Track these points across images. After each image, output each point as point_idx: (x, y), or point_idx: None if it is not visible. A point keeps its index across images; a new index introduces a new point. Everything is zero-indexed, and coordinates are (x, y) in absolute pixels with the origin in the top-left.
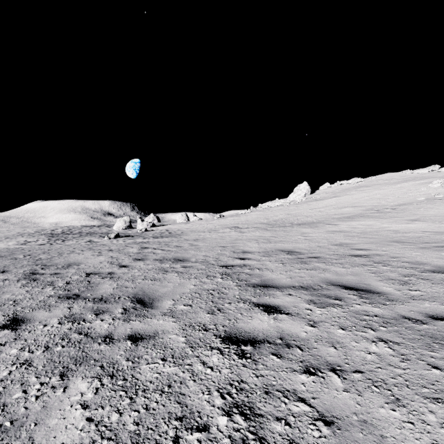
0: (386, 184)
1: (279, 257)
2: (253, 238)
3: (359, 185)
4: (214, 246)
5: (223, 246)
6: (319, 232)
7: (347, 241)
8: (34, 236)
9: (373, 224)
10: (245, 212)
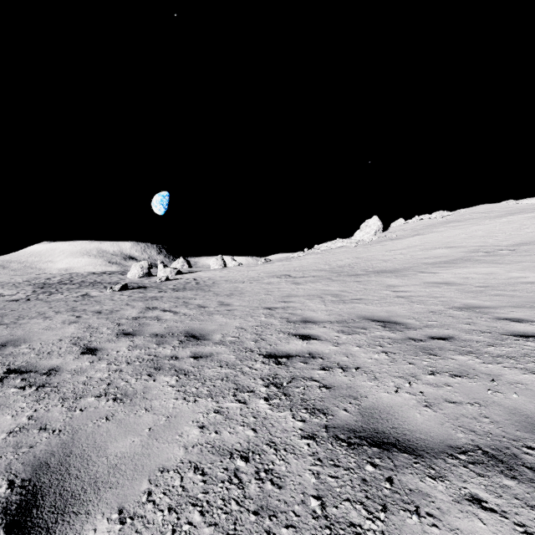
0: (484, 218)
1: (372, 334)
2: (314, 293)
3: (447, 220)
4: (255, 307)
5: (269, 308)
6: (414, 285)
7: (475, 302)
8: (17, 288)
9: (494, 272)
10: (297, 255)
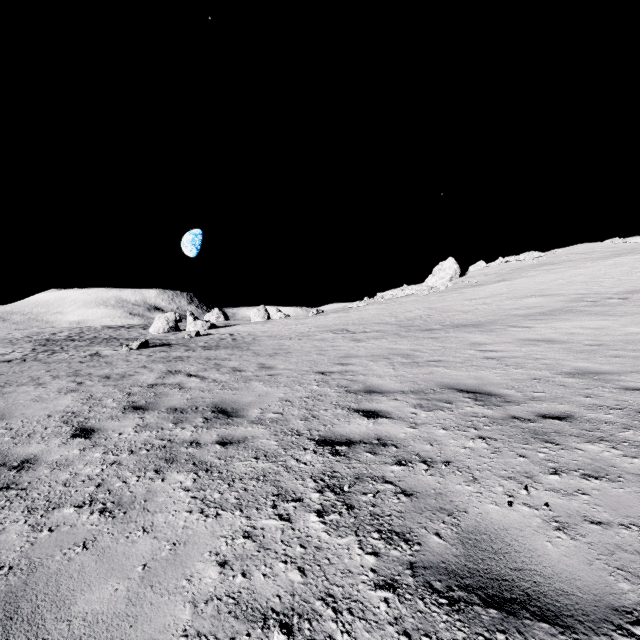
0: (585, 259)
1: (461, 410)
2: (379, 353)
3: (539, 262)
4: (304, 371)
5: (322, 372)
6: (505, 342)
7: (590, 366)
8: (14, 345)
9: (605, 326)
10: (356, 305)
